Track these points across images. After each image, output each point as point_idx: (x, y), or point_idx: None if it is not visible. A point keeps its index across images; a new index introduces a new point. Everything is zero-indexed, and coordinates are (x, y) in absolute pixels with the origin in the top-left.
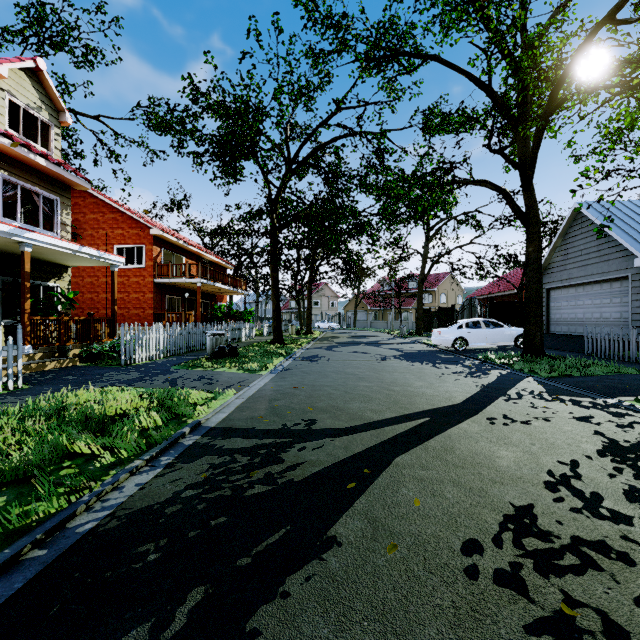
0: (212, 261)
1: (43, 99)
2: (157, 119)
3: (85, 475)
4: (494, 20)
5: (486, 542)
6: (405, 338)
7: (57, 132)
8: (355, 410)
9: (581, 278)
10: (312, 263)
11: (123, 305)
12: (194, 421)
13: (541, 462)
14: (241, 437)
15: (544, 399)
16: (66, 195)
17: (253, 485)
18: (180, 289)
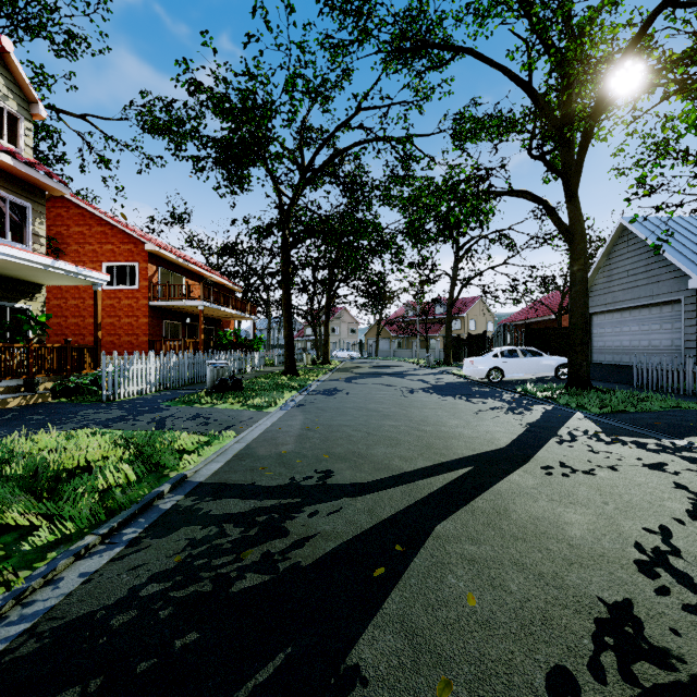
0: (217, 282)
1: (10, 86)
2: (153, 120)
3: (11, 561)
4: (537, 4)
5: (581, 672)
6: (432, 368)
7: (28, 126)
8: (380, 457)
9: (627, 302)
10: (329, 285)
11: (113, 331)
12: (178, 475)
13: (623, 530)
14: (236, 497)
15: (603, 441)
16: (39, 201)
17: (244, 574)
18: (180, 313)
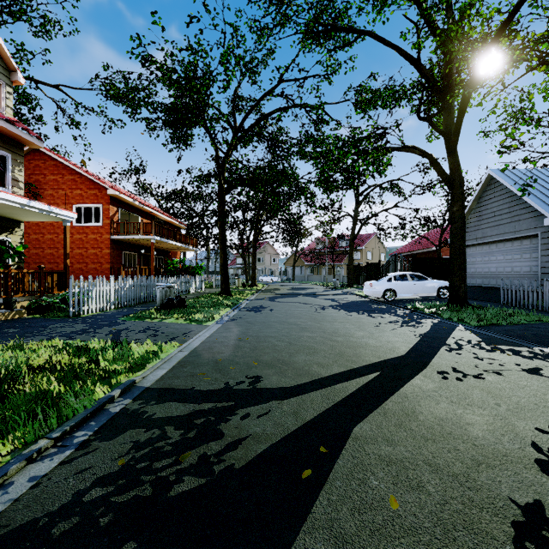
0: (166, 221)
1: None
2: (114, 90)
3: None
4: None
5: None
6: (338, 290)
7: (9, 91)
8: (301, 364)
9: (494, 236)
10: (256, 223)
11: (81, 260)
12: (127, 381)
13: (518, 430)
14: (177, 401)
15: (484, 349)
16: (18, 152)
17: (182, 477)
18: (136, 246)
